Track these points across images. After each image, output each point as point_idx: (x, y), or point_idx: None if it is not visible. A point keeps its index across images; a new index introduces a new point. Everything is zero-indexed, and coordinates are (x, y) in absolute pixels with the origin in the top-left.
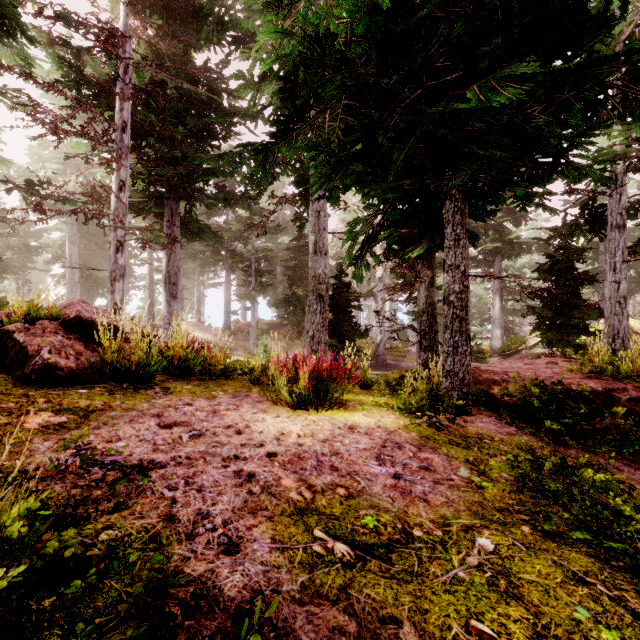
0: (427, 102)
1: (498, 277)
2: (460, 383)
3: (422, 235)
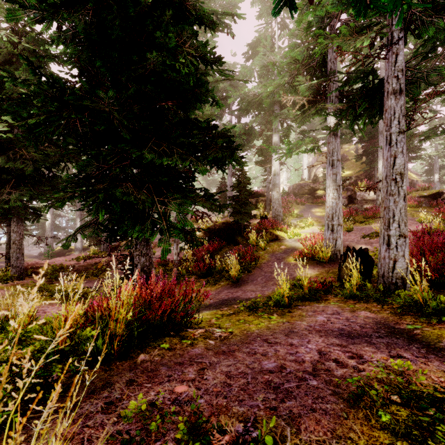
0: (6, 172)
1: (33, 236)
2: (20, 269)
3: (5, 216)
